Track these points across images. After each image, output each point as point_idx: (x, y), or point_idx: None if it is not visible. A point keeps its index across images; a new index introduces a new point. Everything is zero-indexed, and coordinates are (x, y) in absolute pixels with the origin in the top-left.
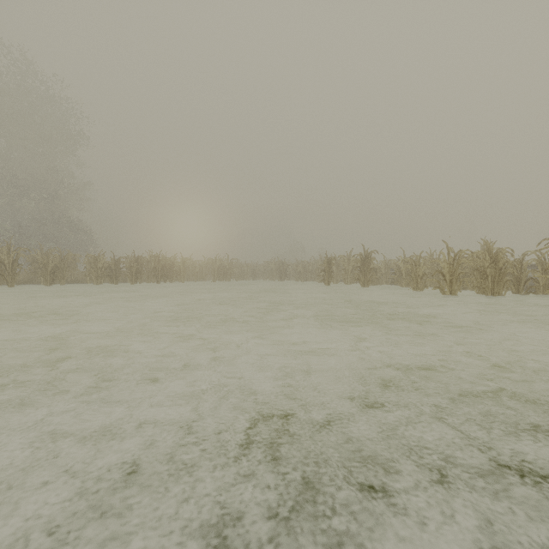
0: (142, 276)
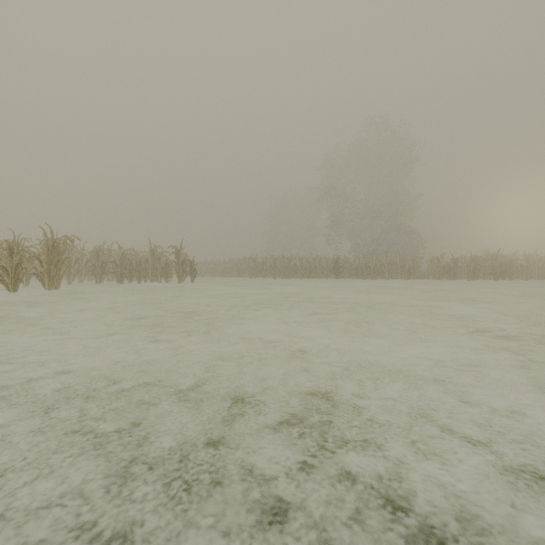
0: (478, 274)
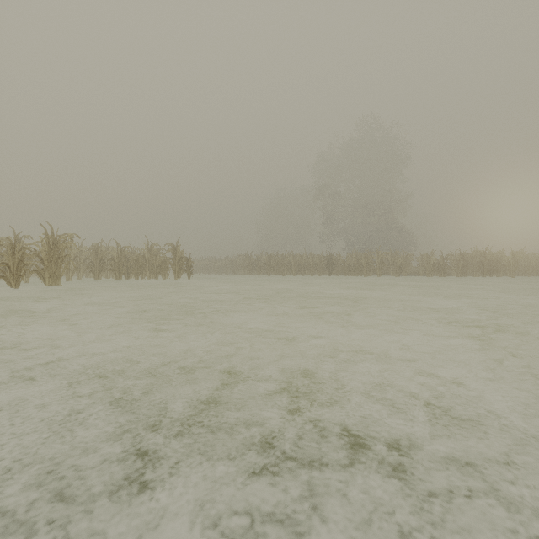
0: (467, 270)
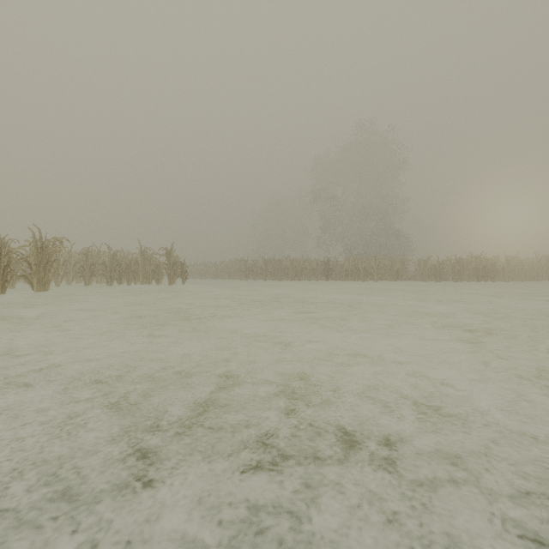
0: (462, 275)
